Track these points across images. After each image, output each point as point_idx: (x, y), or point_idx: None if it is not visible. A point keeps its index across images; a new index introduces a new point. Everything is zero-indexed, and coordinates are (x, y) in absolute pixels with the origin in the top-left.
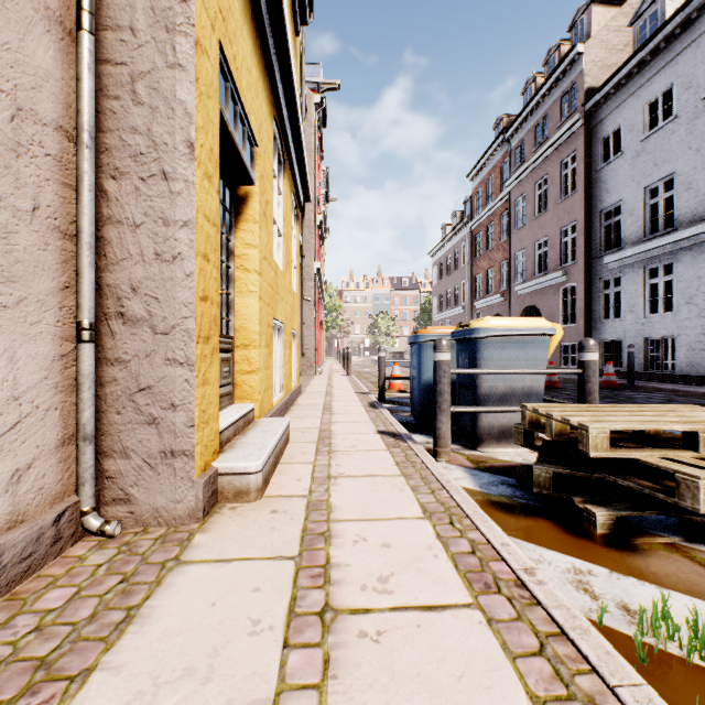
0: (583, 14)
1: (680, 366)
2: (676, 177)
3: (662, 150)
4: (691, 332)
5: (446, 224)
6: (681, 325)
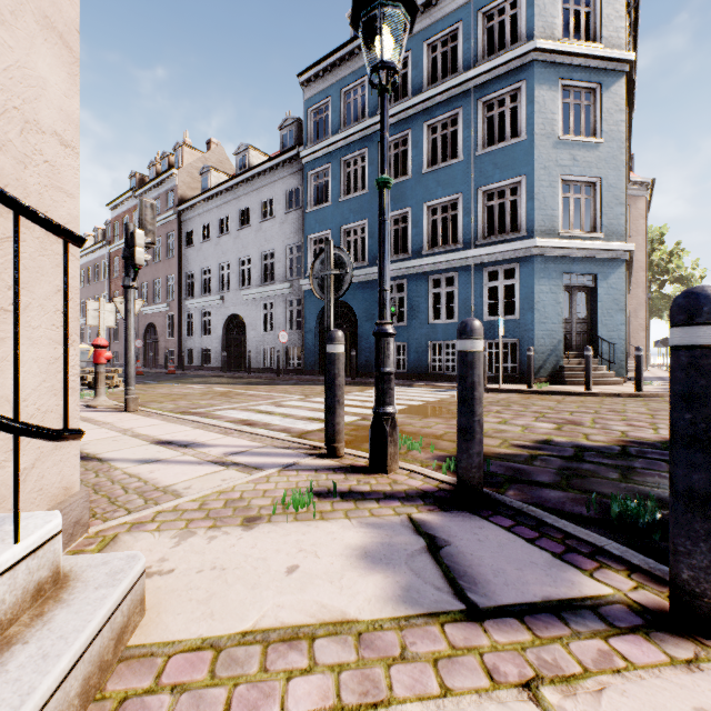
0: (180, 148)
1: (212, 362)
2: (211, 269)
3: (207, 253)
4: (215, 346)
5: (89, 235)
6: (213, 342)
